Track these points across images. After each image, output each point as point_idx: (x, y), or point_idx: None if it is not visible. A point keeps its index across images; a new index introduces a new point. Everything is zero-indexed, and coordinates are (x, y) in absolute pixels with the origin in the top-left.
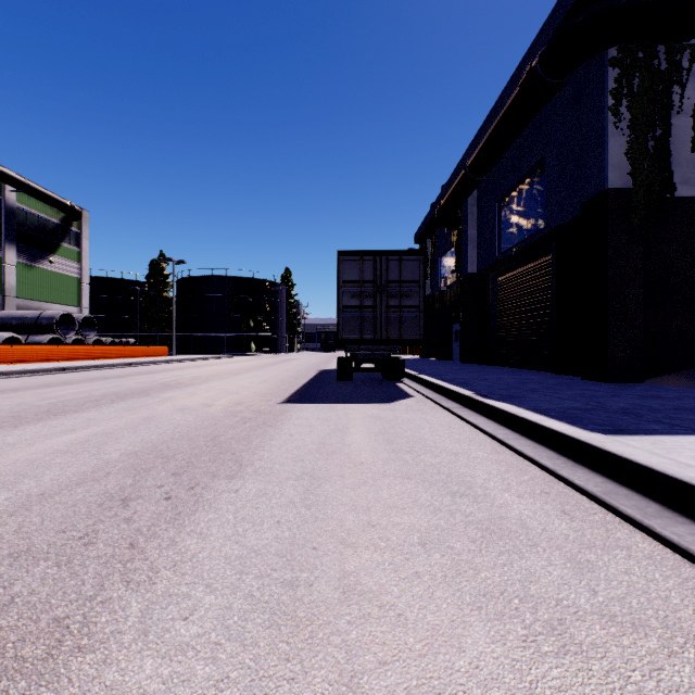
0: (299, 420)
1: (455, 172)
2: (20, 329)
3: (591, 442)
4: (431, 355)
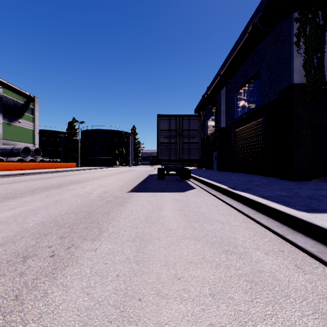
0: (136, 202)
1: (215, 78)
2: (3, 154)
3: (303, 218)
4: (203, 167)
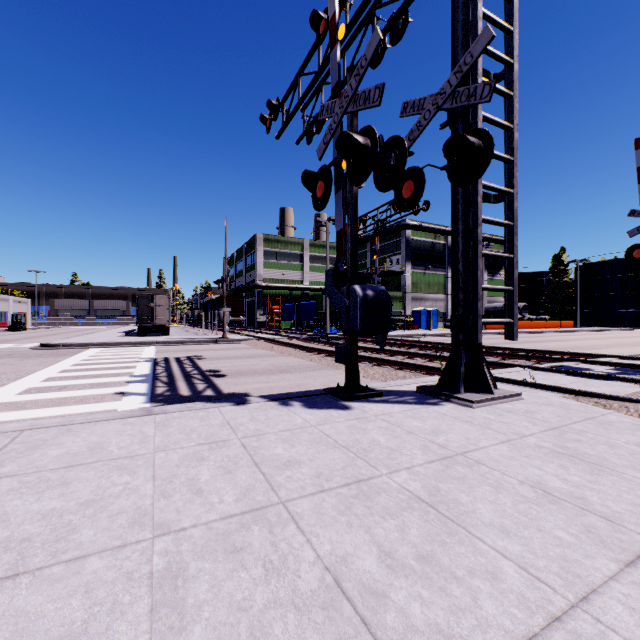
0: None
1: None
2: (493, 313)
3: None
4: None
